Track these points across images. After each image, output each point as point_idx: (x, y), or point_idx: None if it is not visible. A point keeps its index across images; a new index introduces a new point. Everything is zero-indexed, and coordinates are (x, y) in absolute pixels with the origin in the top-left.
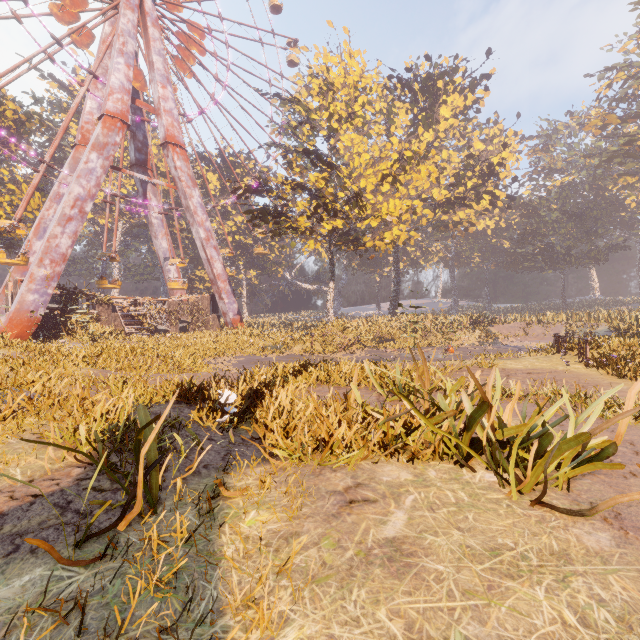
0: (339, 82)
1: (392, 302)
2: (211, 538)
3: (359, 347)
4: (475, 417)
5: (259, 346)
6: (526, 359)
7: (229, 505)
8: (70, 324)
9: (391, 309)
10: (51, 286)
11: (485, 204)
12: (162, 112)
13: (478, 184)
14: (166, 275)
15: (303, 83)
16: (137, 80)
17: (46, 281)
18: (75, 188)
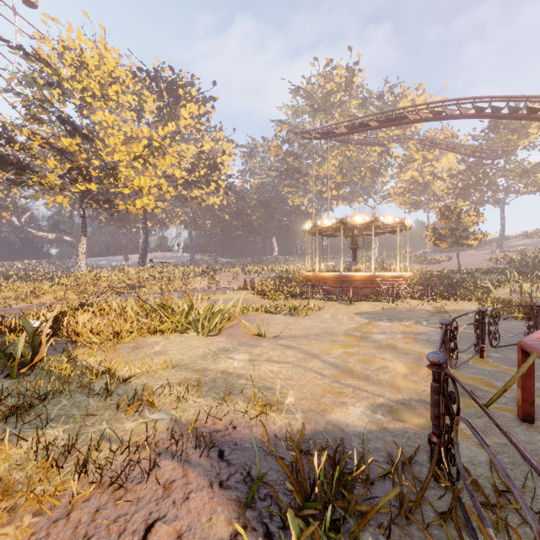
0: (94, 64)
1: (141, 255)
2: (78, 365)
3: (113, 294)
4: (189, 312)
5: None
6: (229, 294)
7: (77, 359)
8: None
9: (140, 261)
10: None
11: (212, 188)
12: None
13: (208, 173)
14: None
15: (52, 46)
16: None
17: None
18: None
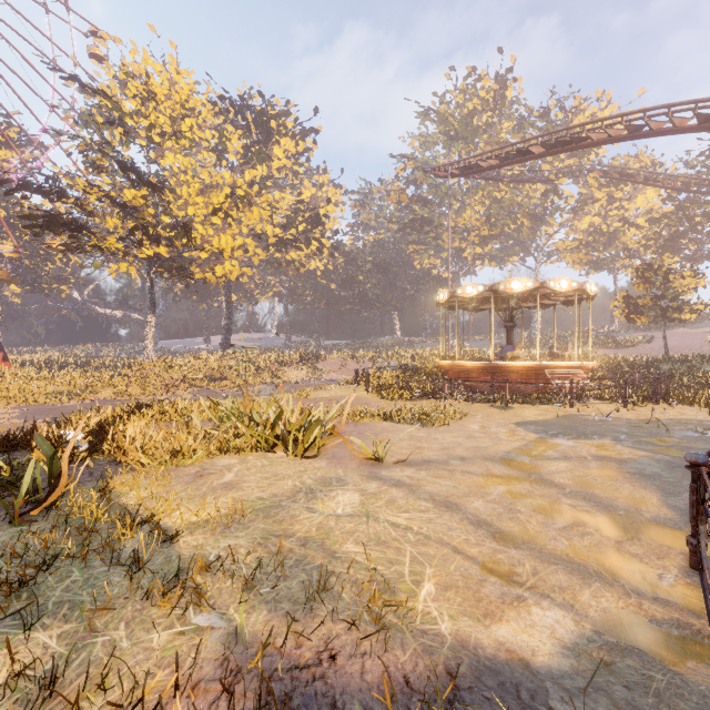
0: (163, 93)
1: (224, 337)
2: (114, 503)
3: (187, 387)
4: (275, 422)
5: (48, 392)
6: (334, 390)
7: (116, 492)
8: None
9: (223, 345)
10: None
11: (314, 249)
12: None
13: (308, 229)
14: None
15: (113, 74)
16: None
17: None
18: None
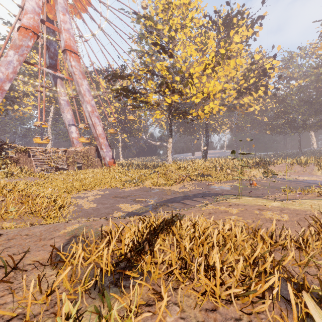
0: (176, 3)
1: (204, 151)
2: None
3: (189, 180)
4: None
5: (121, 181)
6: None
7: None
8: None
9: (203, 155)
10: None
11: (260, 93)
12: (62, 30)
13: (256, 81)
14: (70, 135)
15: (152, 8)
16: (49, 13)
17: None
18: None
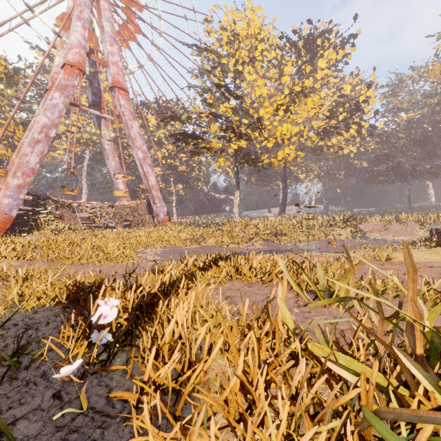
0: (243, 34)
1: (281, 206)
2: None
3: (258, 240)
4: None
5: (181, 239)
6: (412, 252)
7: None
8: (40, 222)
9: (280, 211)
10: (22, 193)
11: (352, 132)
12: (110, 64)
13: (347, 117)
14: (115, 186)
15: (215, 37)
16: (93, 42)
17: (18, 189)
18: (42, 118)
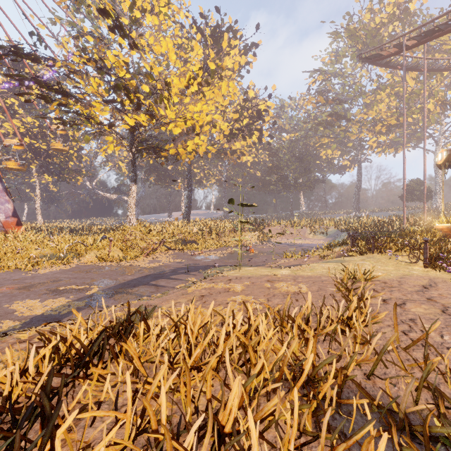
0: None
1: (186, 209)
2: None
3: (164, 250)
4: None
5: (30, 256)
6: (356, 261)
7: None
8: None
9: (185, 215)
10: None
11: (254, 139)
12: None
13: (250, 123)
14: None
15: None
16: None
17: None
18: None
